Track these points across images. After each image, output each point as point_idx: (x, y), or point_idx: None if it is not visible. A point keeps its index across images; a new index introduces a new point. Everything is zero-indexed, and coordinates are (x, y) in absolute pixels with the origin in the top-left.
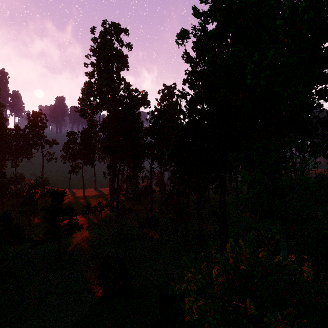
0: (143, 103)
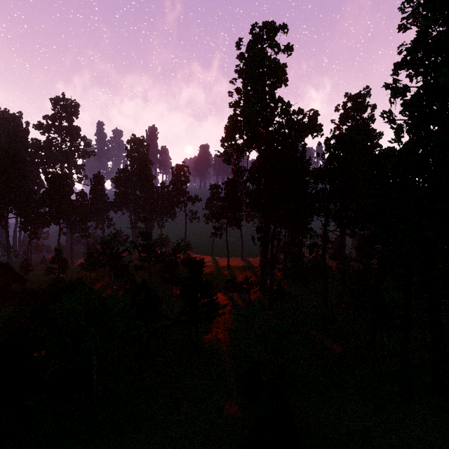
0: (311, 130)
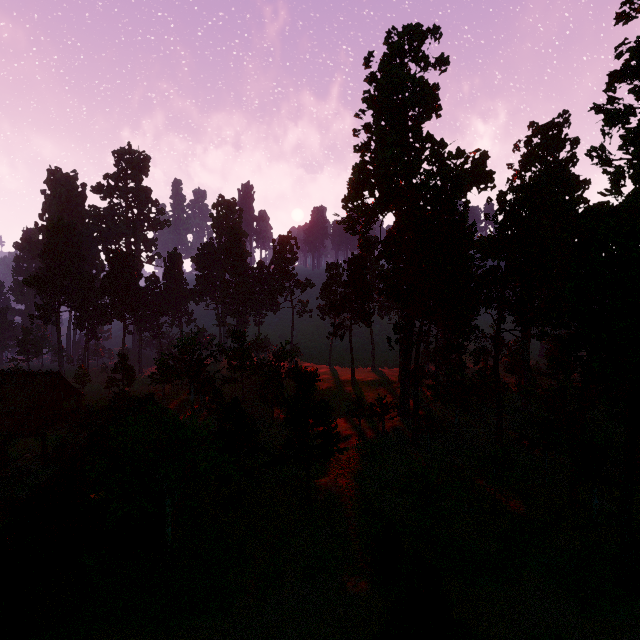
0: (476, 180)
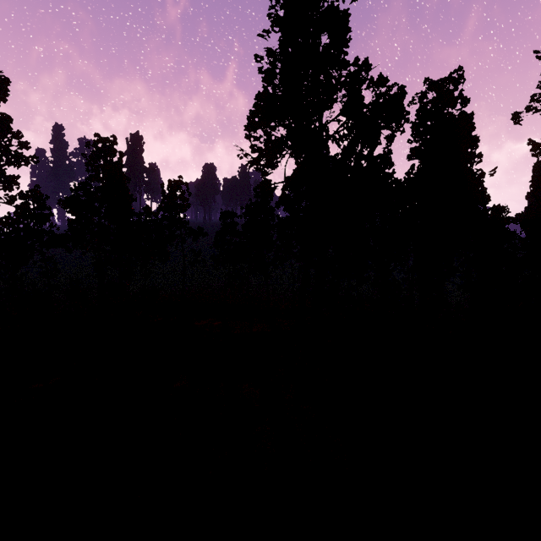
0: (391, 119)
